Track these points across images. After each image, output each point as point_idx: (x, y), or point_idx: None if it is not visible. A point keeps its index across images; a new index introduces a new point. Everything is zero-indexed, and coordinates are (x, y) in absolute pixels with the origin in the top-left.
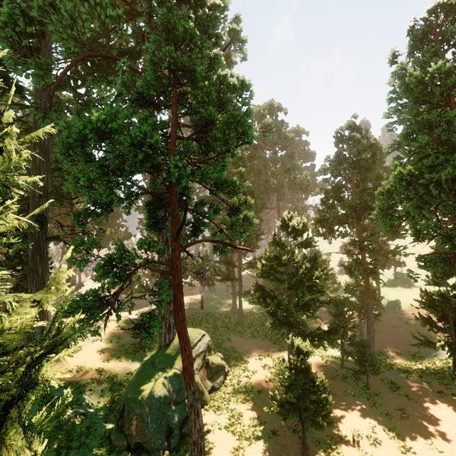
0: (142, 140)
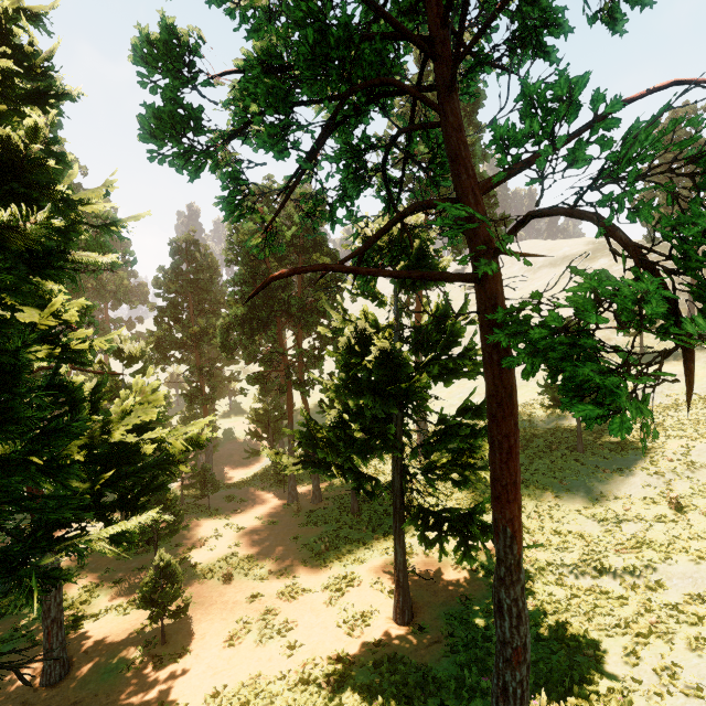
0: None
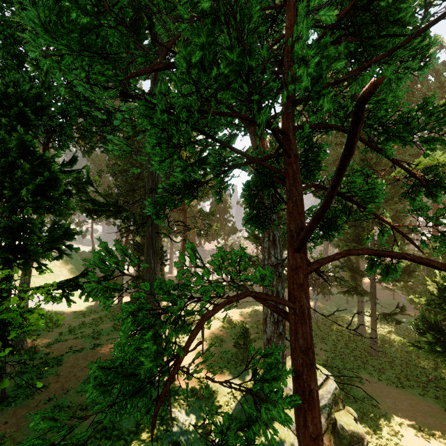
0: None
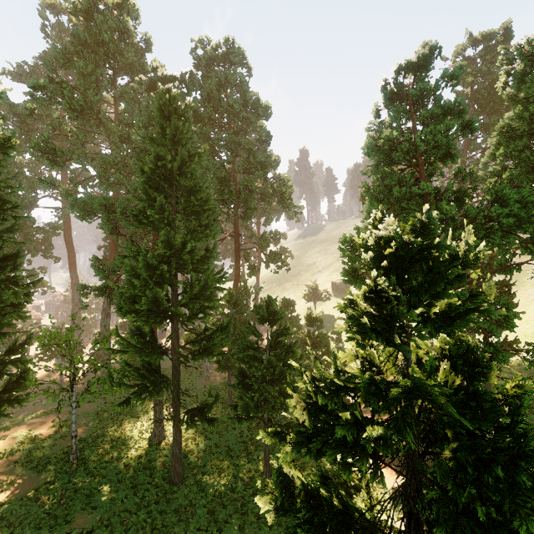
0: None
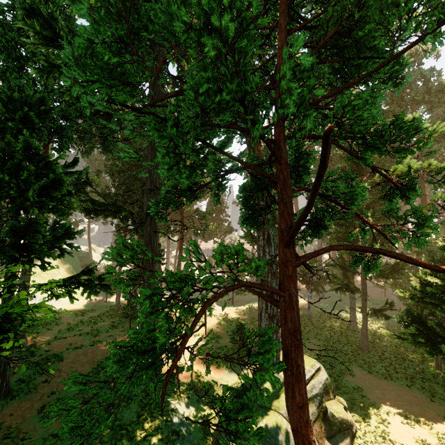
0: (214, 2)
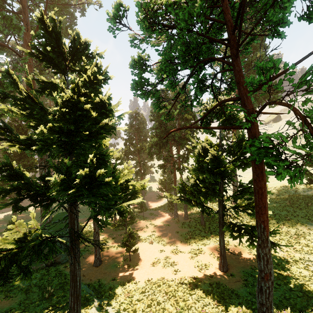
0: None
